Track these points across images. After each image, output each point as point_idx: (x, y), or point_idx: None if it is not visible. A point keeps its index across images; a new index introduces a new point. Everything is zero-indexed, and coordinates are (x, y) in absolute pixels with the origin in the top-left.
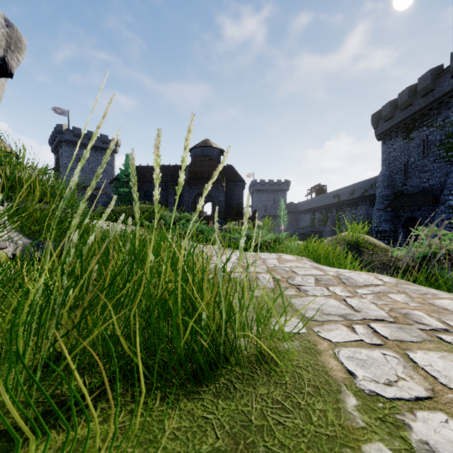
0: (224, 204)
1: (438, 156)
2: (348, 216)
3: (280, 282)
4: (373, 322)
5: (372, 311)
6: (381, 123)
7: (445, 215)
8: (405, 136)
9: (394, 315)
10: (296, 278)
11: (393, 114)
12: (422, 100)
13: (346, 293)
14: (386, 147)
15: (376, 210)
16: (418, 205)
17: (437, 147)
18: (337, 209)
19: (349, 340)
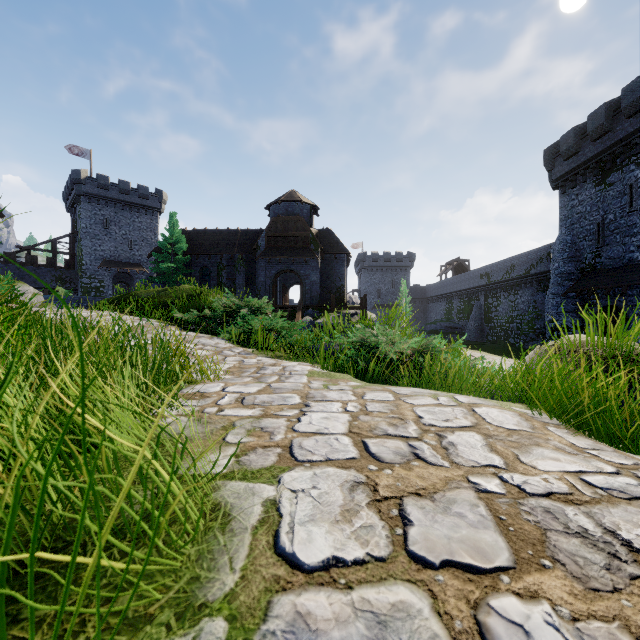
0: (318, 287)
1: None
2: (504, 304)
3: None
4: None
5: None
6: (558, 162)
7: None
8: (598, 180)
9: None
10: None
11: (579, 147)
12: (629, 123)
13: None
14: (567, 199)
15: (552, 295)
16: (623, 287)
17: None
18: (486, 294)
19: None
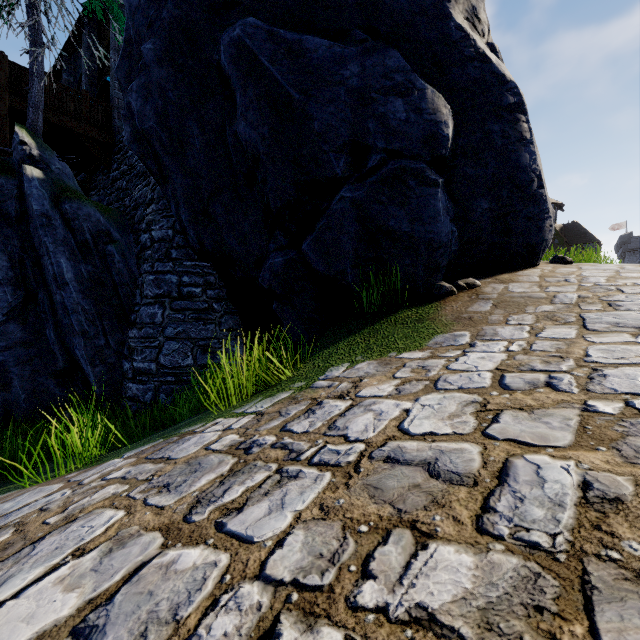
0: None
1: None
2: None
3: None
4: None
5: None
6: None
7: None
8: None
9: None
10: None
11: None
12: None
13: None
14: None
15: None
16: None
17: None
18: None
19: None
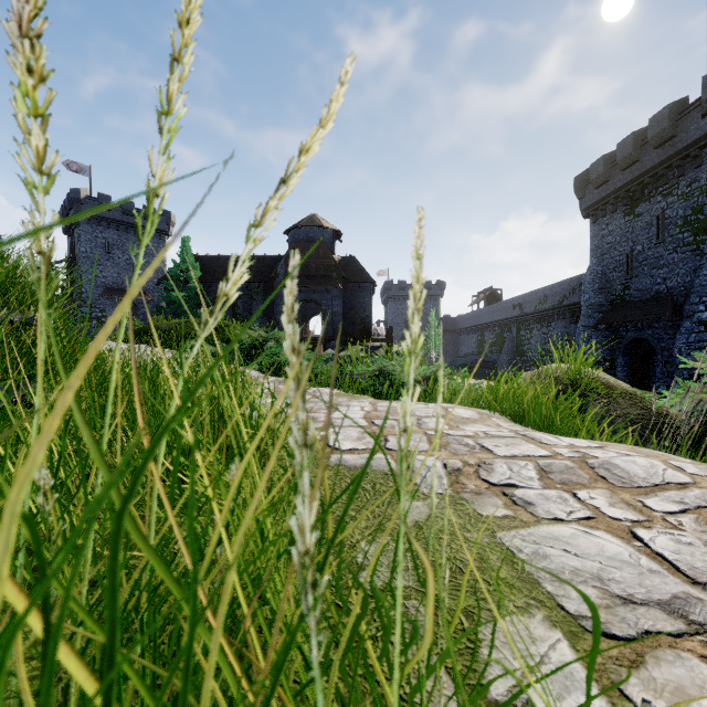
0: (341, 319)
1: (681, 242)
2: (536, 337)
3: (463, 478)
4: None
5: None
6: (589, 190)
7: (693, 336)
8: (627, 210)
9: None
10: (497, 466)
11: (608, 176)
12: (656, 154)
13: (626, 510)
14: (598, 228)
15: (582, 328)
16: (649, 320)
17: (678, 228)
18: (519, 326)
19: None
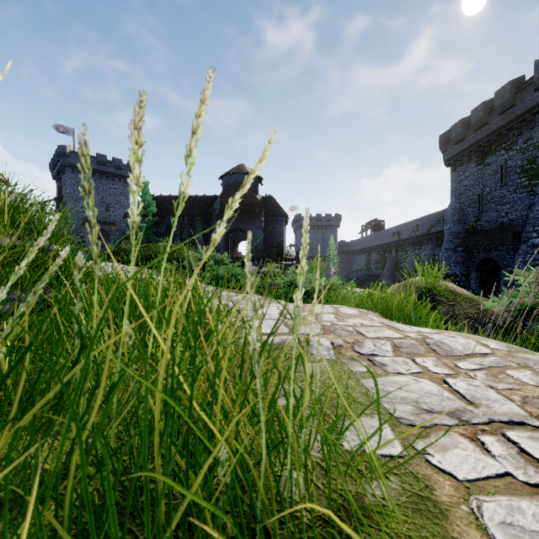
0: (262, 243)
1: (519, 185)
2: (410, 257)
3: (343, 350)
4: (509, 428)
5: (497, 404)
6: (450, 146)
7: (528, 256)
8: (479, 161)
9: (535, 412)
10: (366, 343)
11: (464, 135)
12: (500, 118)
13: (443, 368)
14: (457, 175)
15: (445, 250)
16: (495, 244)
17: (517, 174)
18: (397, 248)
19: (487, 475)
